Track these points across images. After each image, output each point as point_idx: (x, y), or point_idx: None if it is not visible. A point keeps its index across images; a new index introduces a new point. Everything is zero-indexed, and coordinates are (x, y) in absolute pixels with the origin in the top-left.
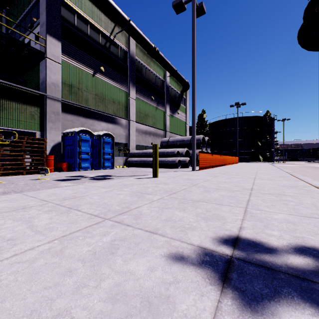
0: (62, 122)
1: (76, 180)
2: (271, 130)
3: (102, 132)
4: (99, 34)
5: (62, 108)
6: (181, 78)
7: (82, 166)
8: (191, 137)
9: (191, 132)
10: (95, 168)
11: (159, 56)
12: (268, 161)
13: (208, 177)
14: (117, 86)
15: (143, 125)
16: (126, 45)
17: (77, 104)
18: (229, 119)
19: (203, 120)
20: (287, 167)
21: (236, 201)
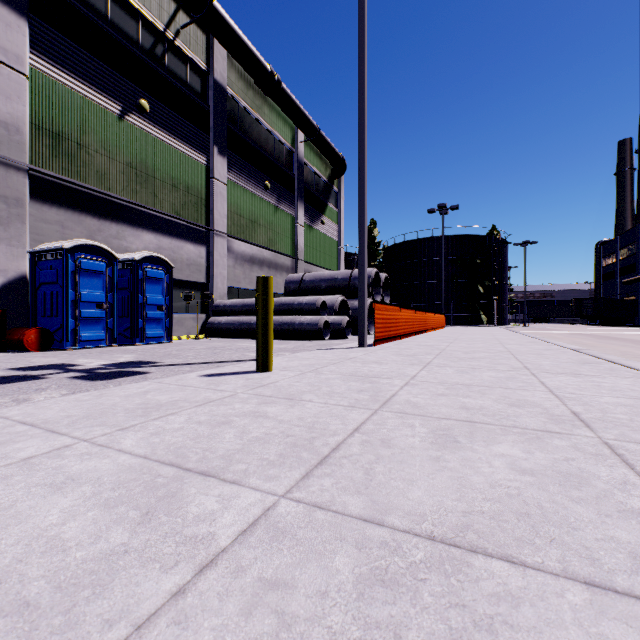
0: (32, 226)
1: (24, 383)
2: (502, 264)
3: (141, 254)
4: (137, 21)
5: (30, 189)
6: (330, 148)
7: (85, 338)
8: (350, 273)
9: (348, 265)
10: (122, 342)
11: (282, 93)
12: (496, 323)
13: (408, 366)
14: (184, 151)
15: (246, 244)
16: (206, 59)
17: (74, 184)
18: (424, 240)
19: (373, 241)
20: (542, 335)
21: (637, 526)
